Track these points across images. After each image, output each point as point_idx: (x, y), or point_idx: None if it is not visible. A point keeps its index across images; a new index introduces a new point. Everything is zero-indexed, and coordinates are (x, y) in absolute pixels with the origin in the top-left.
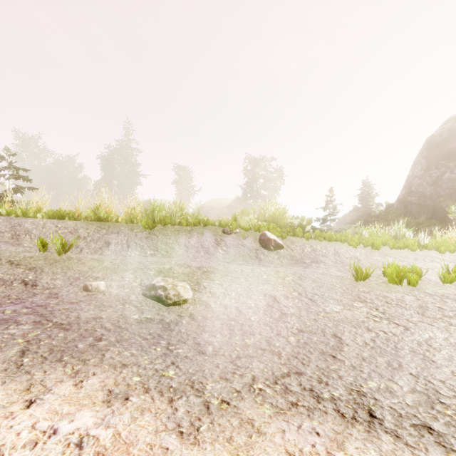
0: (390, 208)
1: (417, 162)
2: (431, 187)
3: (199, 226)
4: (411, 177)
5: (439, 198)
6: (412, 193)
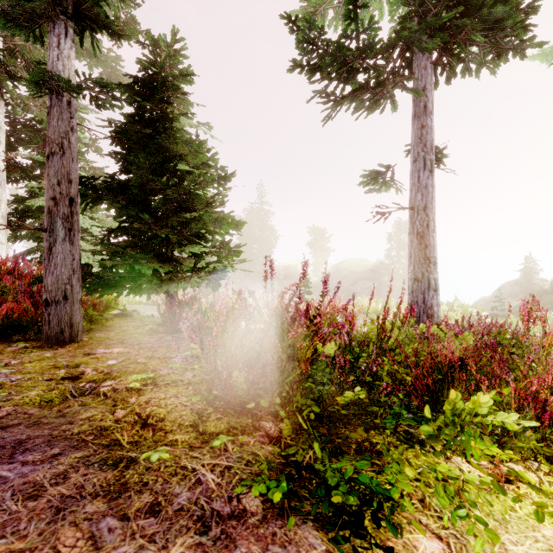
0: None
1: None
2: None
3: None
4: None
5: None
6: None
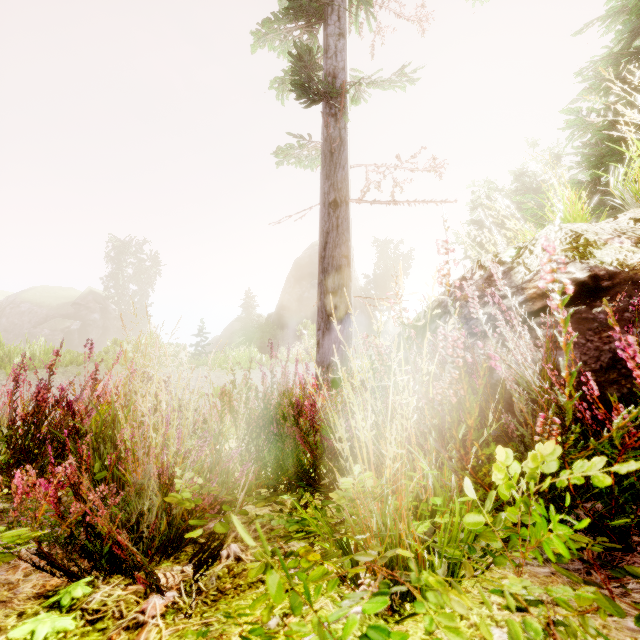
0: (269, 318)
1: (288, 279)
2: (296, 303)
3: (72, 366)
4: (284, 292)
5: (301, 313)
6: (284, 307)
